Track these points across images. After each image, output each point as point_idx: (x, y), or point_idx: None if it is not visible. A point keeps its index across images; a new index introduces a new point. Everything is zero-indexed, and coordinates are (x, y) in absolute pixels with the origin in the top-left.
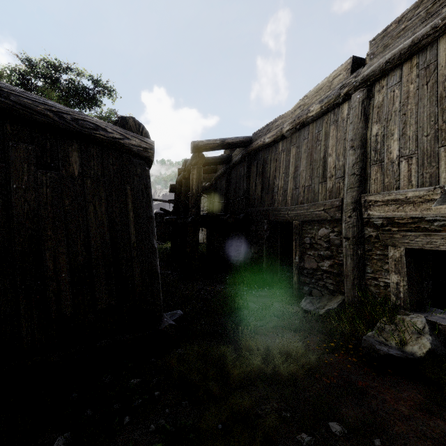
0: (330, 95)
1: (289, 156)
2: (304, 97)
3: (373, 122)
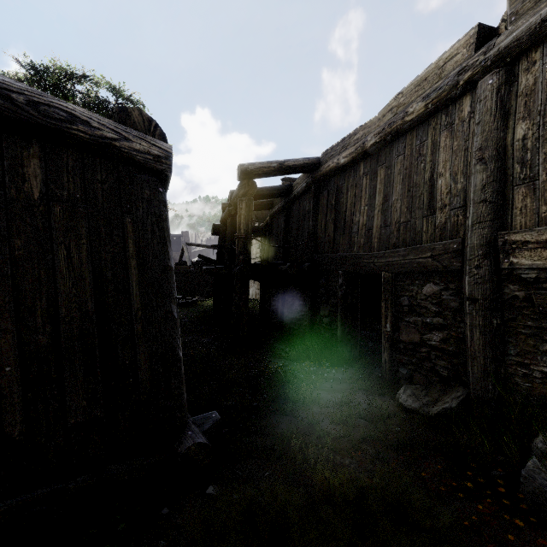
0: (441, 86)
1: (375, 181)
2: (397, 95)
3: (517, 120)
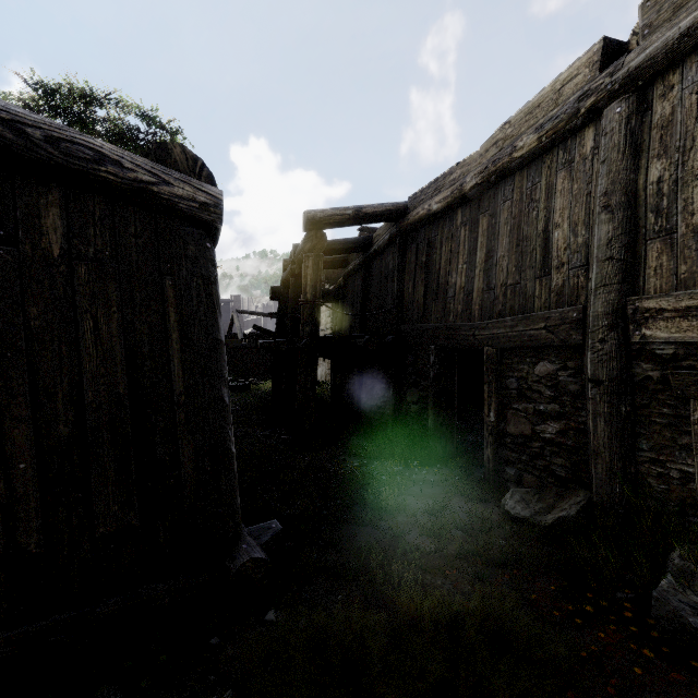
0: (558, 115)
1: (476, 232)
2: (504, 124)
3: (650, 158)
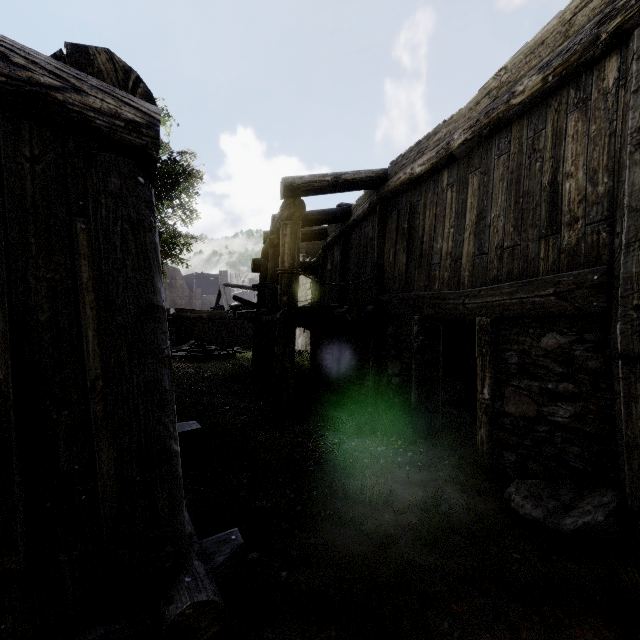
0: (570, 47)
1: (465, 193)
2: (498, 71)
3: None
